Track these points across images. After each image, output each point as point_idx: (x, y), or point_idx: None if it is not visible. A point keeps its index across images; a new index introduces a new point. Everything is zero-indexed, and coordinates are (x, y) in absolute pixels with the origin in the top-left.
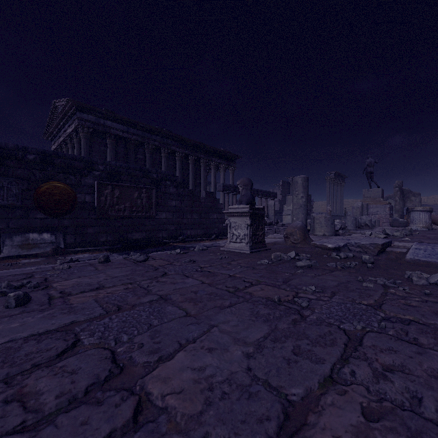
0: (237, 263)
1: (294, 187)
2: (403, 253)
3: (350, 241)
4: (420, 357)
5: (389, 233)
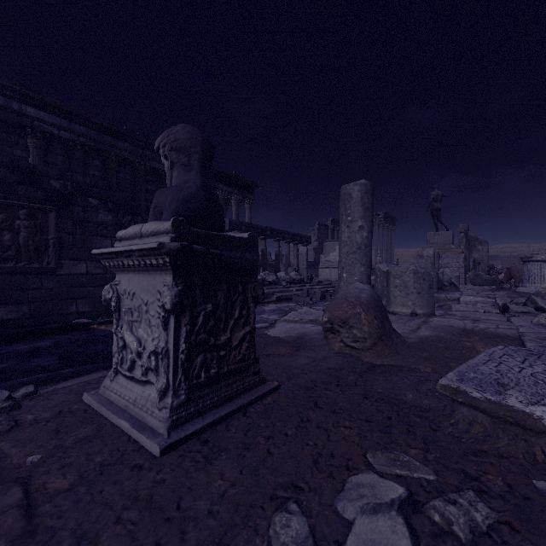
0: None
1: (344, 206)
2: None
3: None
4: None
5: (545, 306)
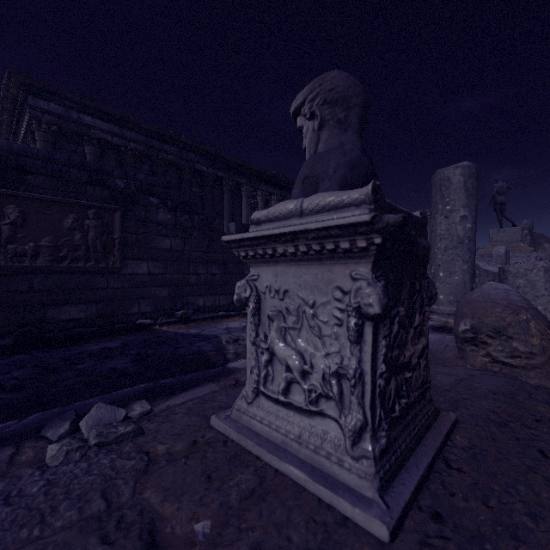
0: None
1: (440, 193)
2: None
3: None
4: None
5: None
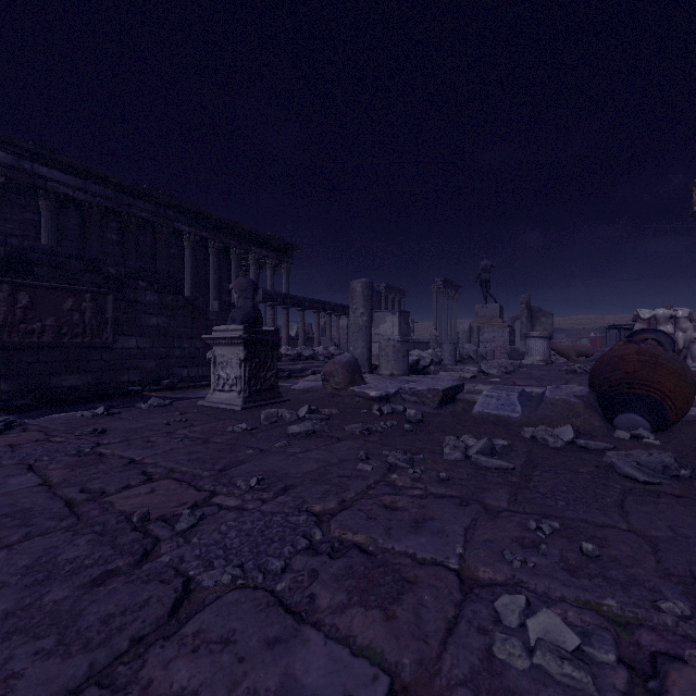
0: (189, 431)
1: (351, 297)
2: (474, 403)
3: (403, 386)
4: (264, 656)
5: (486, 369)
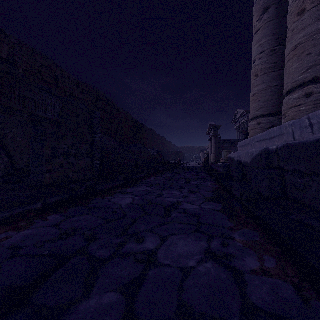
0: None
1: None
2: None
3: None
4: None
5: None
